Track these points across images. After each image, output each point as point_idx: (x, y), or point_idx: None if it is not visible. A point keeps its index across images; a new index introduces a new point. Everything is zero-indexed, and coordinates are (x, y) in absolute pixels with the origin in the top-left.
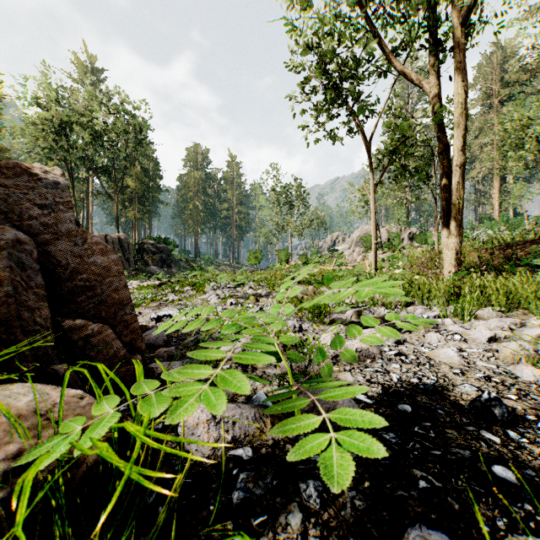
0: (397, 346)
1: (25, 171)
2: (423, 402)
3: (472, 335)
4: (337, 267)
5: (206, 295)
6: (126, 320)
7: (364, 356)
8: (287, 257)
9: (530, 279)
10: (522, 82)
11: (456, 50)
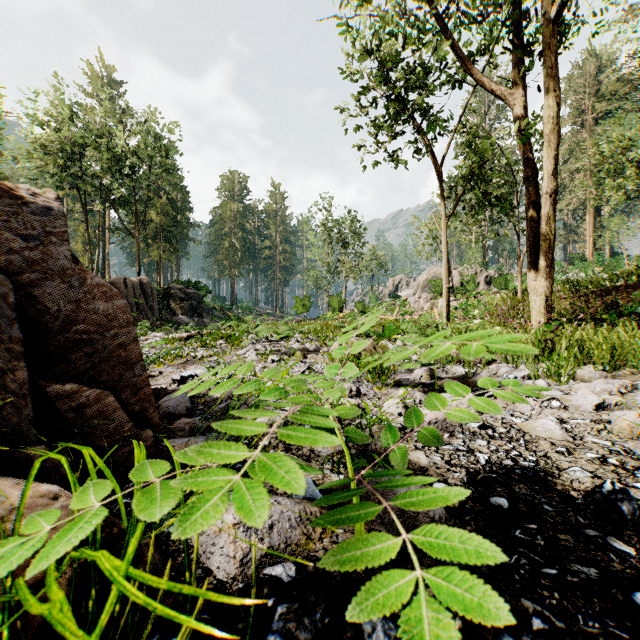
0: (481, 415)
1: (7, 193)
2: (523, 493)
3: (575, 401)
4: (400, 317)
5: (243, 350)
6: (134, 383)
7: (439, 429)
8: (340, 305)
9: (638, 331)
10: (621, 96)
11: (547, 52)
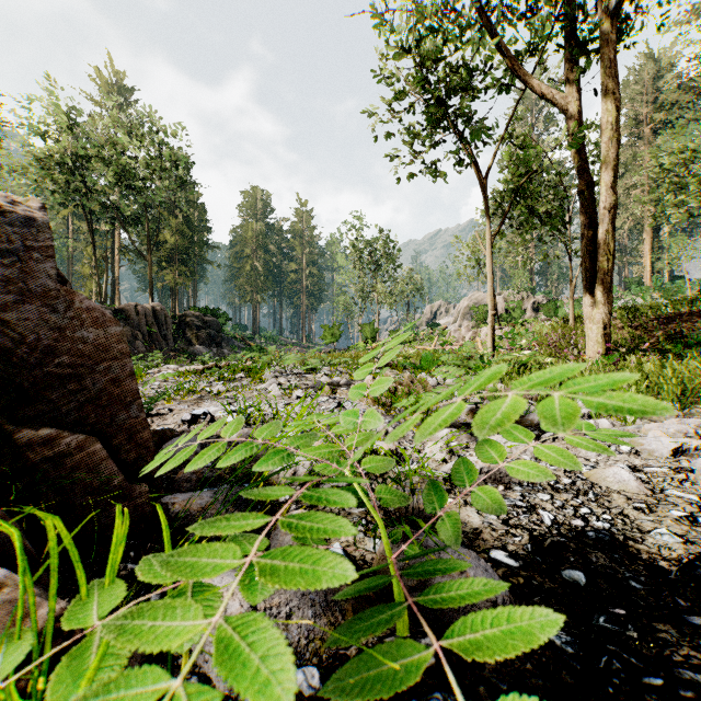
0: (539, 462)
1: None
2: (602, 564)
3: (647, 445)
4: (439, 347)
5: (264, 385)
6: (129, 426)
7: (492, 479)
8: (373, 334)
9: None
10: (682, 103)
11: (605, 50)
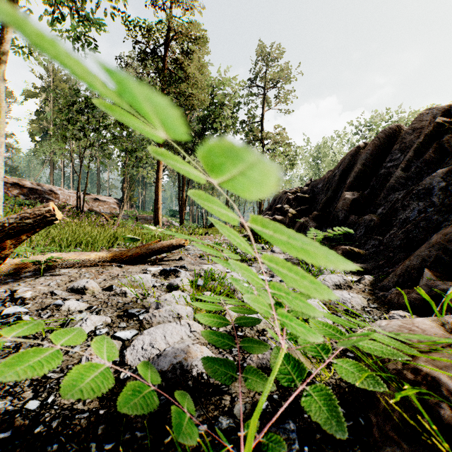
0: None
1: None
2: None
3: None
4: None
5: None
6: None
7: None
8: None
9: None
10: None
11: None
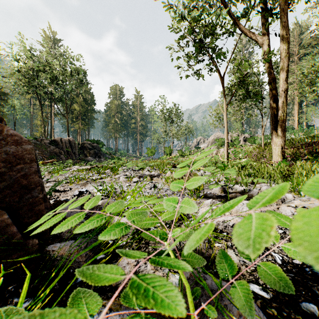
0: None
1: None
2: None
3: None
4: None
5: (118, 175)
6: (31, 202)
7: None
8: (170, 152)
9: None
10: (313, 45)
11: (282, 14)
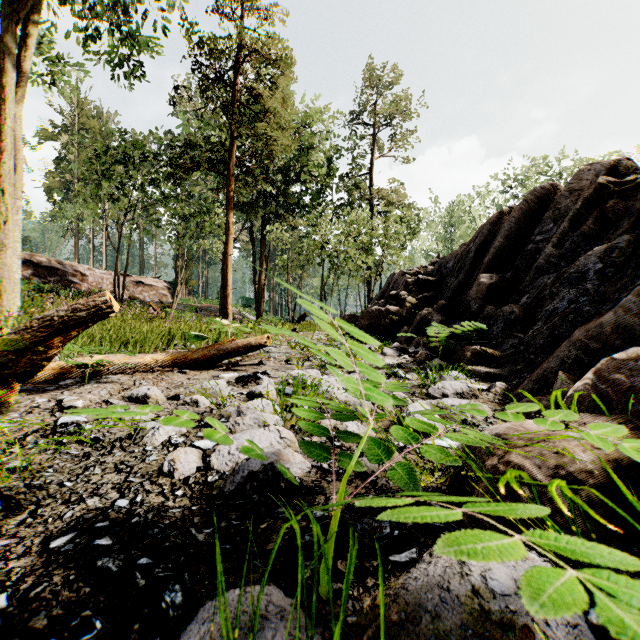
0: None
1: None
2: None
3: None
4: None
5: None
6: None
7: None
8: None
9: None
10: None
11: None
